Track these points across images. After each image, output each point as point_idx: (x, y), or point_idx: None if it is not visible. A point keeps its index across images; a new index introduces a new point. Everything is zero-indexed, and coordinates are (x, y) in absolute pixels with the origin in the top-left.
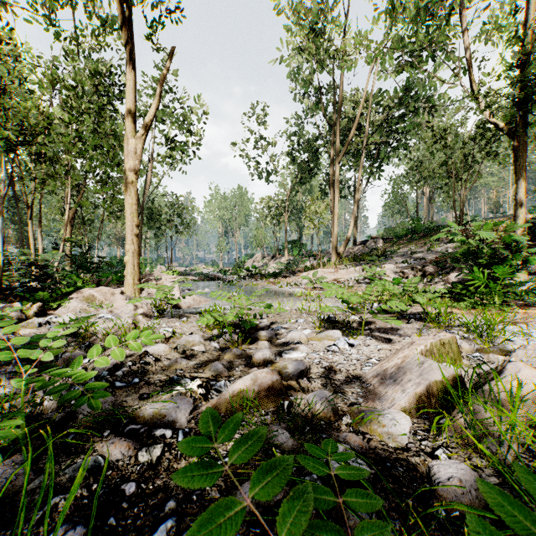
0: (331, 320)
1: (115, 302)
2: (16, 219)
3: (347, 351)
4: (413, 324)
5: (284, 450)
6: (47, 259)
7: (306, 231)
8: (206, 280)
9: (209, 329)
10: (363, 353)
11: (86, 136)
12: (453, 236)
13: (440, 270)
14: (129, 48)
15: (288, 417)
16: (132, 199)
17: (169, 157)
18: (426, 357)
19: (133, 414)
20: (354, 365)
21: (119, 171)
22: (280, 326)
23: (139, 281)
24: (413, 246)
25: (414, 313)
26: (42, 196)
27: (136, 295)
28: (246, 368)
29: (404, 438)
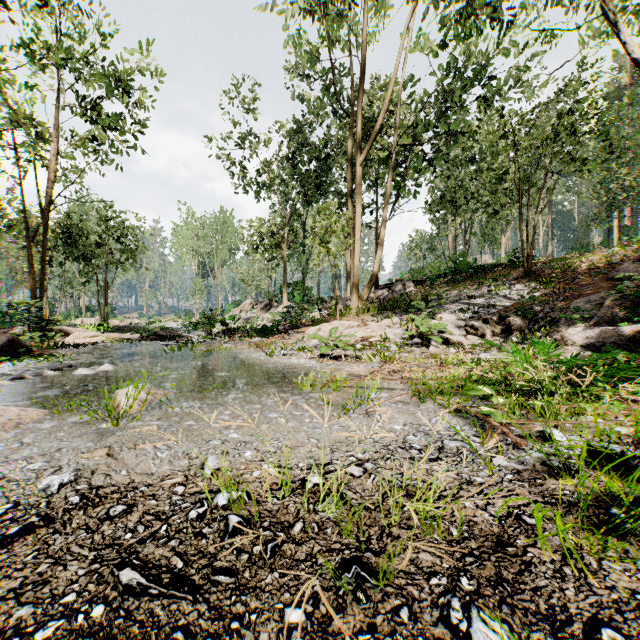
0: None
1: None
2: None
3: None
4: None
5: None
6: None
7: (316, 260)
8: (151, 339)
9: None
10: None
11: None
12: None
13: (528, 322)
14: None
15: None
16: None
17: (93, 140)
18: None
19: None
20: None
21: None
22: None
23: None
24: (461, 289)
25: None
26: None
27: None
28: None
29: None
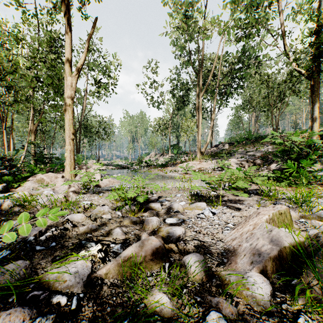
0: (198, 195)
1: (57, 183)
2: (2, 131)
3: (211, 218)
4: (253, 197)
5: (164, 316)
6: (13, 154)
7: (182, 138)
8: (120, 168)
9: (116, 201)
10: (222, 219)
11: (41, 76)
12: (276, 140)
13: (264, 162)
14: (67, 17)
15: (168, 278)
16: (70, 116)
17: (97, 93)
18: (270, 223)
19: (41, 278)
20: (217, 229)
21: (63, 99)
22: (164, 199)
23: (74, 169)
24: (247, 148)
25: (252, 190)
26: (13, 115)
27: (72, 178)
28: (139, 231)
29: (267, 301)
